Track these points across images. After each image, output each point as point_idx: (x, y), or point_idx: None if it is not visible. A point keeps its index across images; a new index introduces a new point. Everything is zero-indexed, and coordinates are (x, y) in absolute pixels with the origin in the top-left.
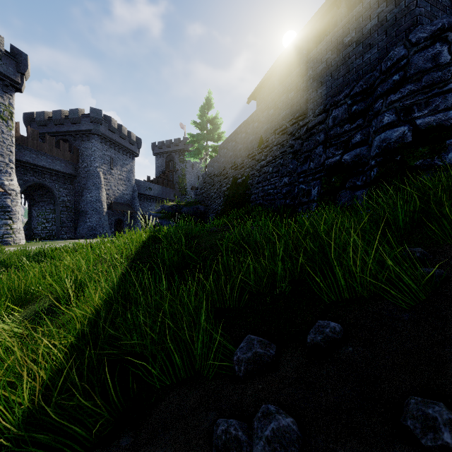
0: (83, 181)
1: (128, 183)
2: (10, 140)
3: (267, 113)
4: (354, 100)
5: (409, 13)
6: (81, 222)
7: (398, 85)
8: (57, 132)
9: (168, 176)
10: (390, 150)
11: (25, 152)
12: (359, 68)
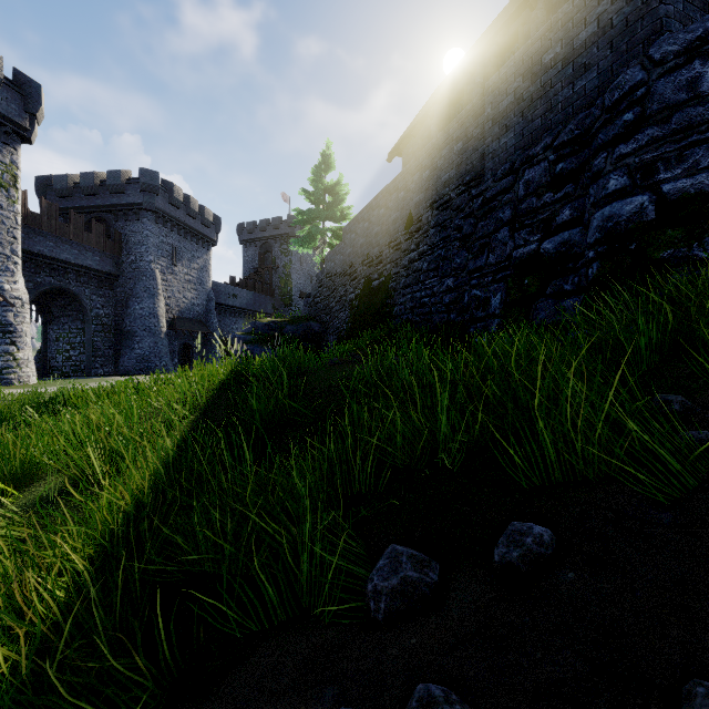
0: (129, 285)
1: (200, 288)
2: (13, 219)
3: (419, 176)
4: (559, 154)
5: (650, 13)
6: (126, 348)
7: (632, 129)
8: (88, 207)
9: (263, 276)
10: (619, 233)
11: (36, 239)
12: (567, 104)
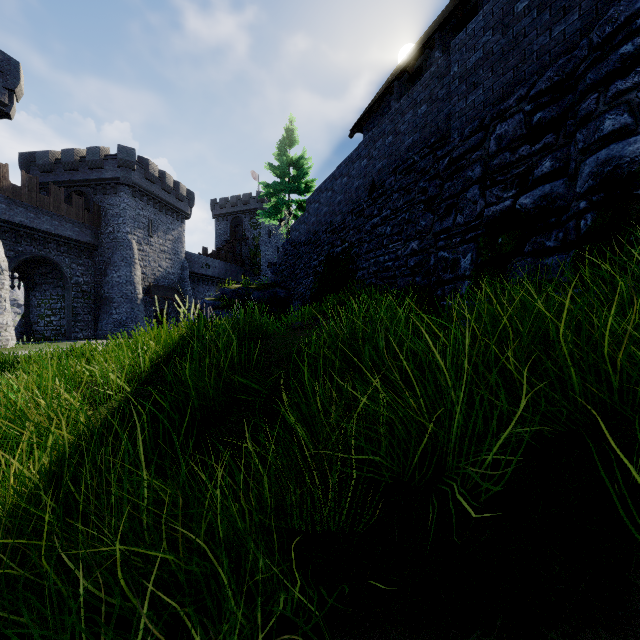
0: (107, 254)
1: (174, 258)
2: None
3: (382, 142)
4: (537, 103)
5: None
6: (104, 314)
7: (631, 63)
8: (69, 181)
9: (234, 247)
10: (620, 178)
11: (17, 210)
12: (543, 52)
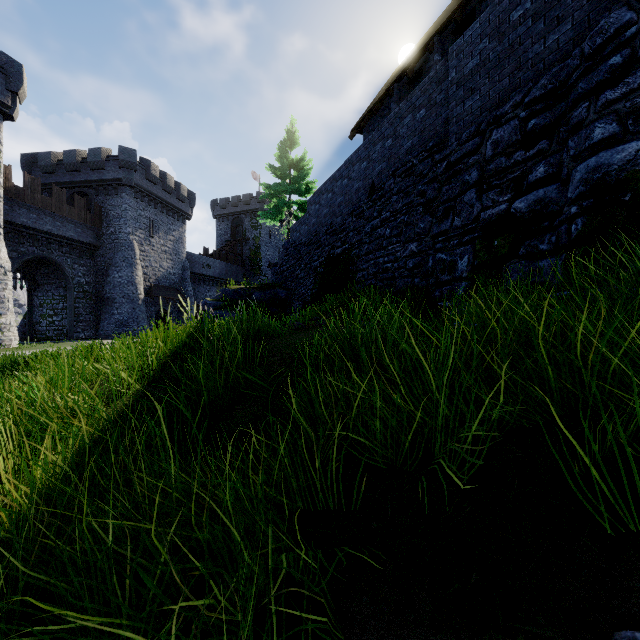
0: (109, 255)
1: (175, 258)
2: None
3: (382, 145)
4: (531, 110)
5: None
6: (106, 314)
7: (620, 74)
8: (71, 182)
9: (235, 248)
10: (608, 184)
11: (20, 211)
12: (538, 60)
